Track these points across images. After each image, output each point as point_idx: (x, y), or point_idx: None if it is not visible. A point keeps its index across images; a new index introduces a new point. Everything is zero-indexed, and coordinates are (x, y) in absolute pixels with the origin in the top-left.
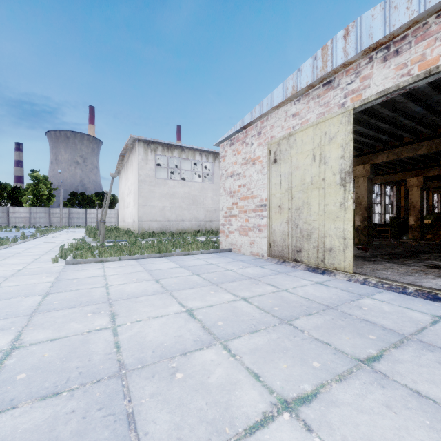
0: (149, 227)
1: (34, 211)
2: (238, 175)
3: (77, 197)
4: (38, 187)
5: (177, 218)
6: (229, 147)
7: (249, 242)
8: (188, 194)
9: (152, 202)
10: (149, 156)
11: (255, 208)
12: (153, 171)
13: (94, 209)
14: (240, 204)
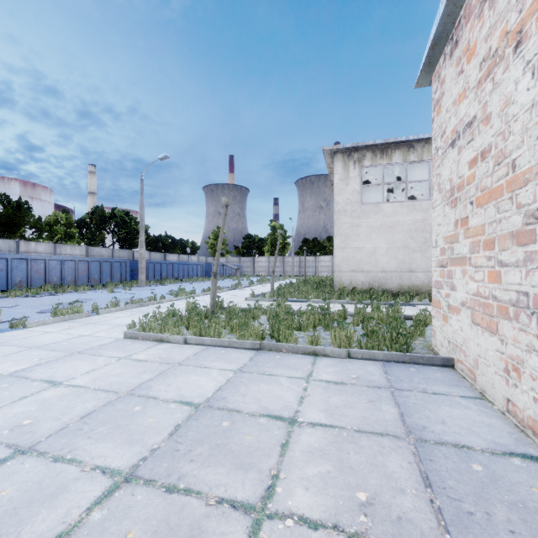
0: (351, 281)
1: (272, 260)
2: (469, 127)
3: (309, 244)
4: (276, 237)
5: (399, 266)
6: (448, 60)
7: (499, 358)
8: (421, 224)
9: (356, 242)
10: (351, 171)
11: (523, 226)
12: (357, 193)
13: (324, 256)
14: (472, 223)
